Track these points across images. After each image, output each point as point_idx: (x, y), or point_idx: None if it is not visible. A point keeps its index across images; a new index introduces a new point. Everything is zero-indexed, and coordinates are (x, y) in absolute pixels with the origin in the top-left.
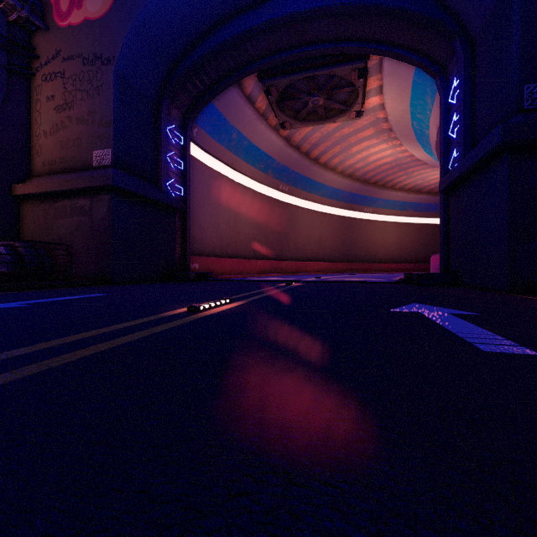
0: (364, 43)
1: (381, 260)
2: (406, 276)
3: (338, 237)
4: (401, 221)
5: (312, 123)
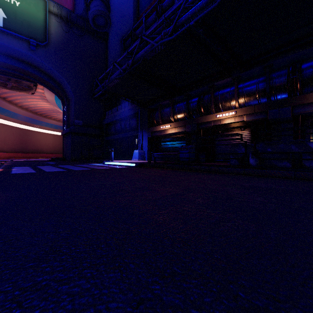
0: (36, 80)
1: (44, 152)
2: (51, 158)
3: (17, 139)
4: (55, 133)
5: (7, 88)
